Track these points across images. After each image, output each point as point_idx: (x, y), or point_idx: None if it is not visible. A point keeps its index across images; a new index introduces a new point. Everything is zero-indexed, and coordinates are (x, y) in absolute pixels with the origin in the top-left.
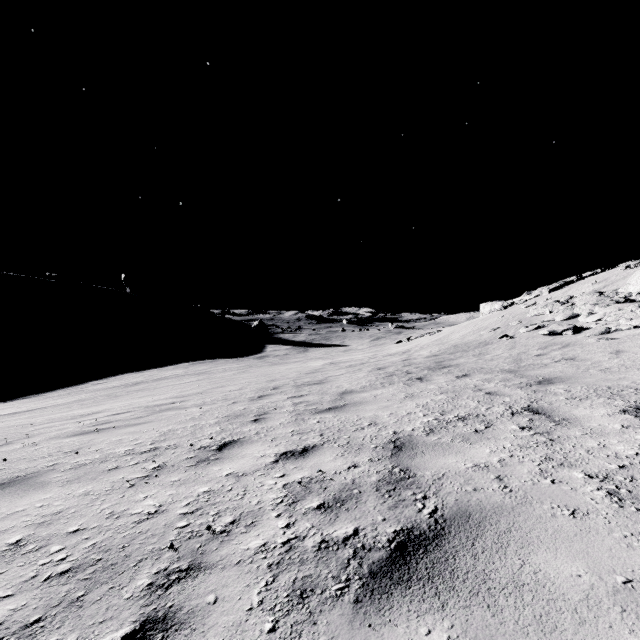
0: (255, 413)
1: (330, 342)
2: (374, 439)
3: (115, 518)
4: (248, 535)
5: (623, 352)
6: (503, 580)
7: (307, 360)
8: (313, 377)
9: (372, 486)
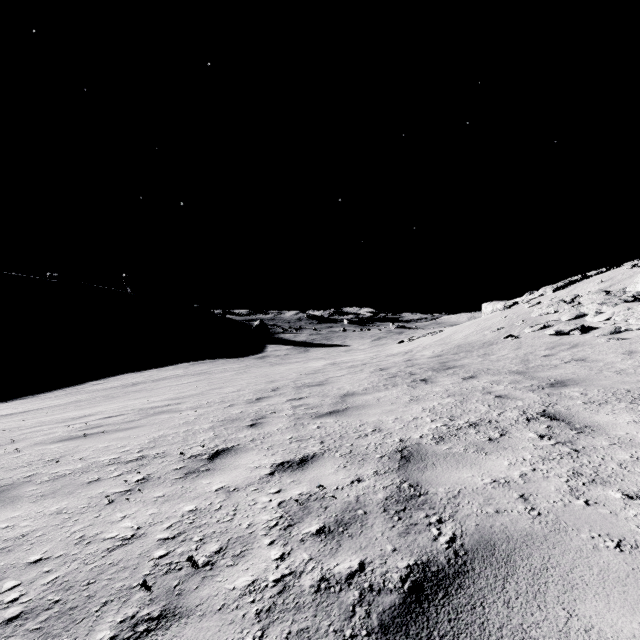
0: (252, 417)
1: (331, 342)
2: (379, 448)
3: (85, 544)
4: (235, 569)
5: (636, 353)
6: None
7: (308, 360)
8: (313, 378)
9: (379, 505)
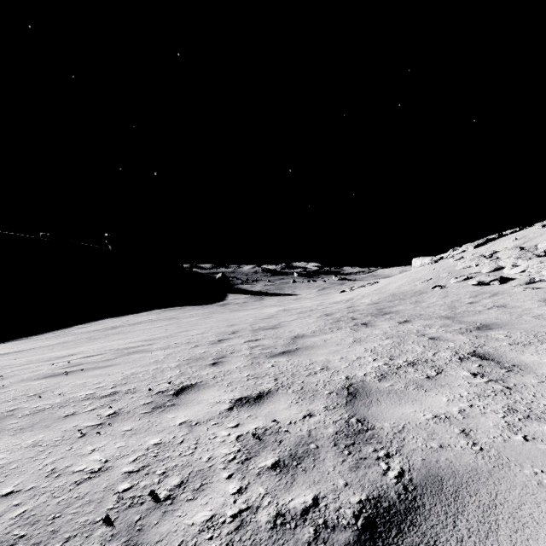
0: (214, 356)
1: (283, 292)
2: (327, 385)
3: (55, 477)
4: (194, 504)
5: None
6: None
7: (263, 307)
8: (268, 322)
9: (329, 440)
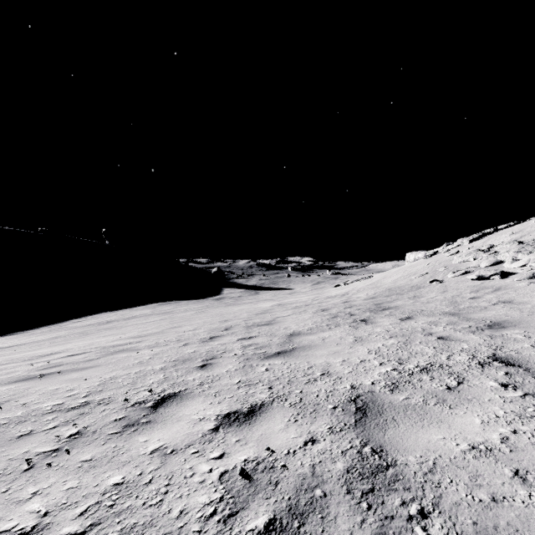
0: (203, 357)
1: (277, 286)
2: (330, 396)
3: None
4: None
5: None
6: None
7: (258, 301)
8: (262, 318)
9: (340, 482)
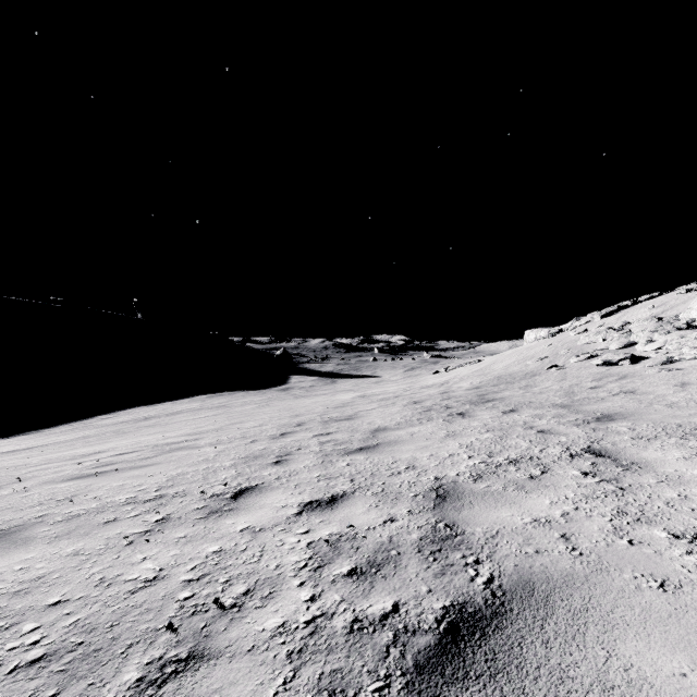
0: (276, 454)
1: (360, 373)
2: (413, 486)
3: (105, 586)
4: (264, 611)
5: (690, 384)
6: (586, 679)
7: (335, 392)
8: (342, 412)
9: (413, 546)
